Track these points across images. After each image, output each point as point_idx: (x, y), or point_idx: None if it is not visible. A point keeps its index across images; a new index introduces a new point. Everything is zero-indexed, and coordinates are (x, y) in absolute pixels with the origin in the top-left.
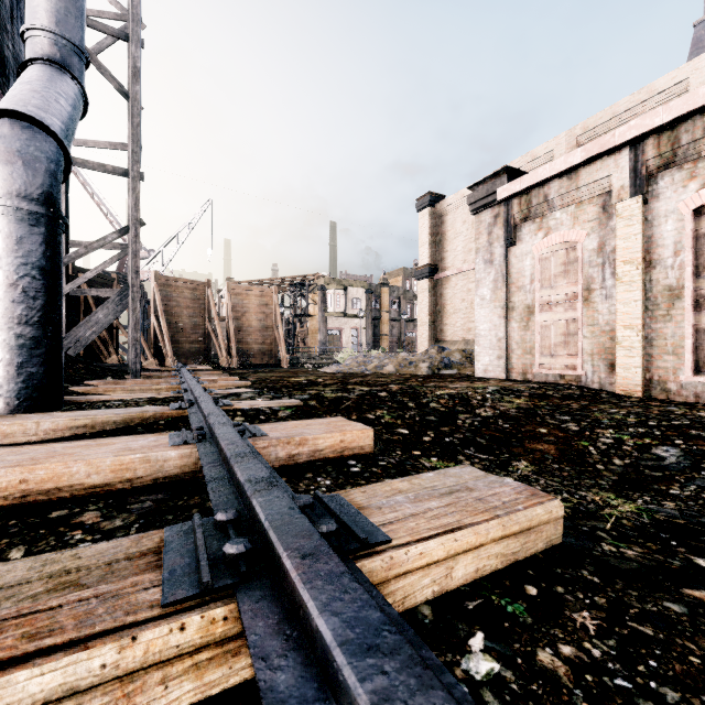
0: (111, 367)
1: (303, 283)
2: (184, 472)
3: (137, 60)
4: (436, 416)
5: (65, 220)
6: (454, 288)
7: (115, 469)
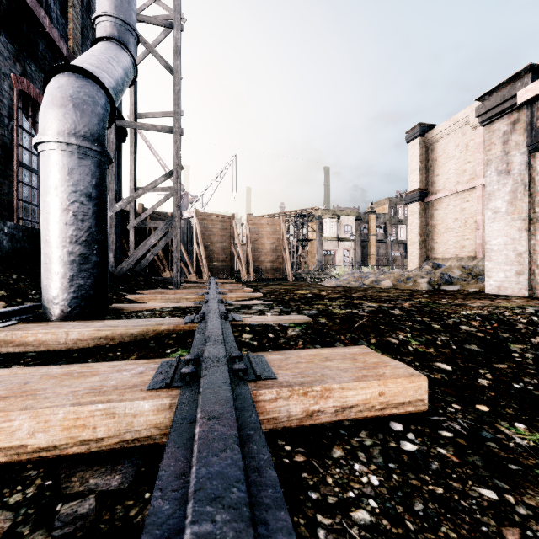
0: (163, 279)
1: (304, 215)
2: (160, 432)
3: (177, 40)
4: (478, 345)
5: (107, 154)
6: (445, 208)
7: (67, 426)
